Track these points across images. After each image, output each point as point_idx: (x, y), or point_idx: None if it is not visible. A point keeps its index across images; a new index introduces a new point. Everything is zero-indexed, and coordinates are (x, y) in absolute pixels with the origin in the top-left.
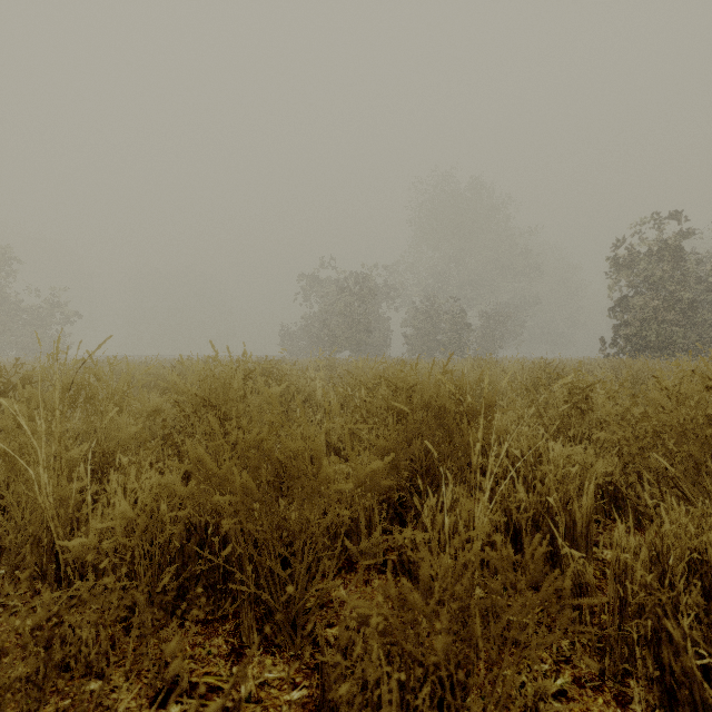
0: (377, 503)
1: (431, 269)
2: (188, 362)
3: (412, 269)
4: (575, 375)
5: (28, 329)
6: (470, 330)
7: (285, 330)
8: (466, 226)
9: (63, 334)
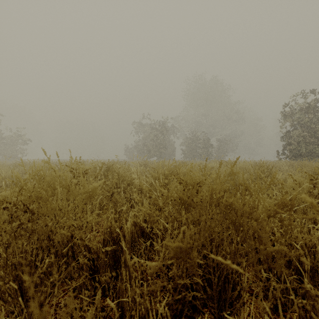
0: (173, 302)
1: (193, 119)
2: (68, 162)
3: (185, 119)
4: (318, 173)
5: (6, 147)
6: (212, 147)
7: (126, 147)
8: (210, 99)
9: (23, 149)
